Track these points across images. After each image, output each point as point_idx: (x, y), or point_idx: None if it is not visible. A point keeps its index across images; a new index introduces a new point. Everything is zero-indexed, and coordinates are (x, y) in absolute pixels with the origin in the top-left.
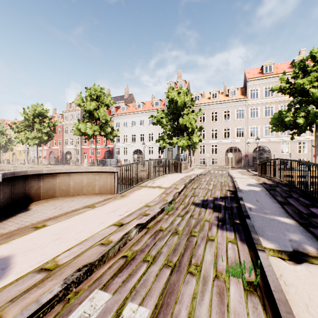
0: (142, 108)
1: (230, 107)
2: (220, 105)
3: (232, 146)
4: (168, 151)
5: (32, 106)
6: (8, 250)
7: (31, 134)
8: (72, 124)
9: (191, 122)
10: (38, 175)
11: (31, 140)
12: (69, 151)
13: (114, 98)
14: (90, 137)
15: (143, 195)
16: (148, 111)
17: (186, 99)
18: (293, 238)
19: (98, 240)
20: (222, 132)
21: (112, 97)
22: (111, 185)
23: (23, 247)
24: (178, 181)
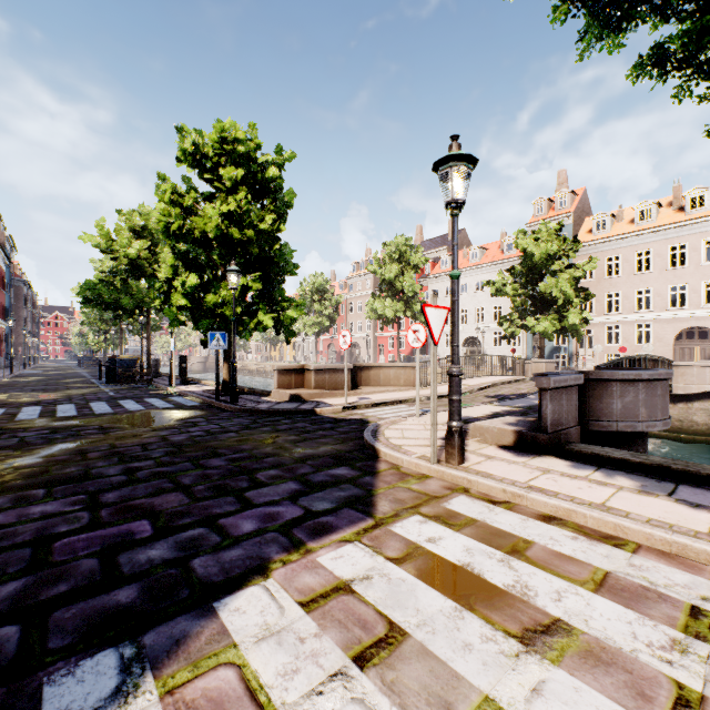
0: (480, 259)
1: (686, 237)
2: (659, 234)
3: (693, 325)
4: (534, 340)
5: (310, 277)
6: (365, 397)
7: (309, 319)
8: (360, 297)
9: (561, 288)
10: (360, 367)
11: (309, 328)
12: (356, 342)
13: (429, 241)
14: (390, 321)
15: (442, 389)
16: (492, 264)
17: (550, 248)
18: (518, 404)
19: (404, 398)
20: (666, 296)
21: (426, 241)
22: (414, 379)
23: (371, 397)
24: (492, 381)
